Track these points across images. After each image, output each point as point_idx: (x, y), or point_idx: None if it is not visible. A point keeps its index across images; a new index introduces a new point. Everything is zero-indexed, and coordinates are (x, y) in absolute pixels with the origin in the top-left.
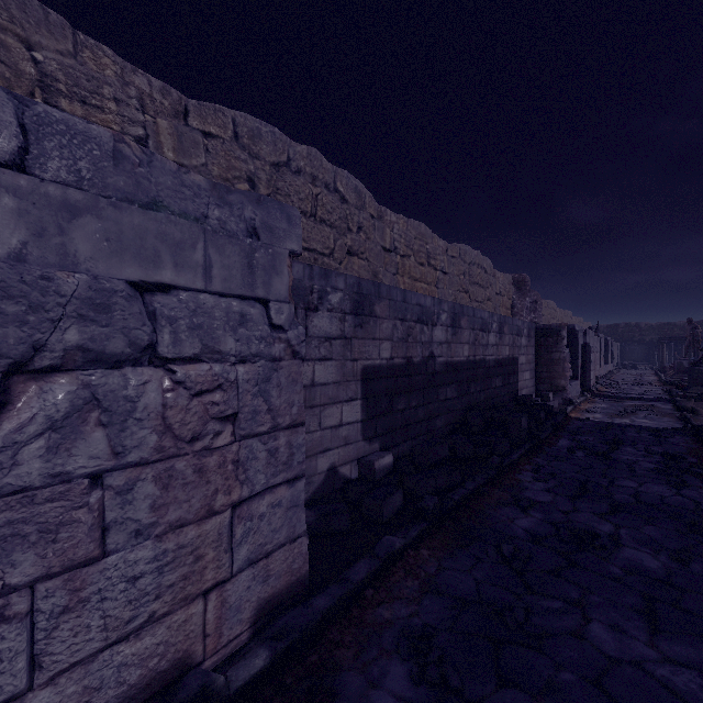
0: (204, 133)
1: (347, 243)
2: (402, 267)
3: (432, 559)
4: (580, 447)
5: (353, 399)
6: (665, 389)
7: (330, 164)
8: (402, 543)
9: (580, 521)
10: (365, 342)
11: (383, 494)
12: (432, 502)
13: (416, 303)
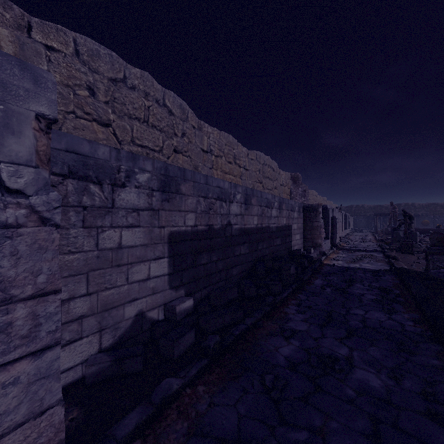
0: (47, 46)
1: (173, 143)
2: (216, 164)
3: (206, 395)
4: (328, 285)
5: (160, 257)
6: (378, 244)
7: (159, 85)
8: (180, 384)
9: (326, 346)
10: (171, 213)
11: (177, 335)
12: (213, 341)
13: (217, 186)
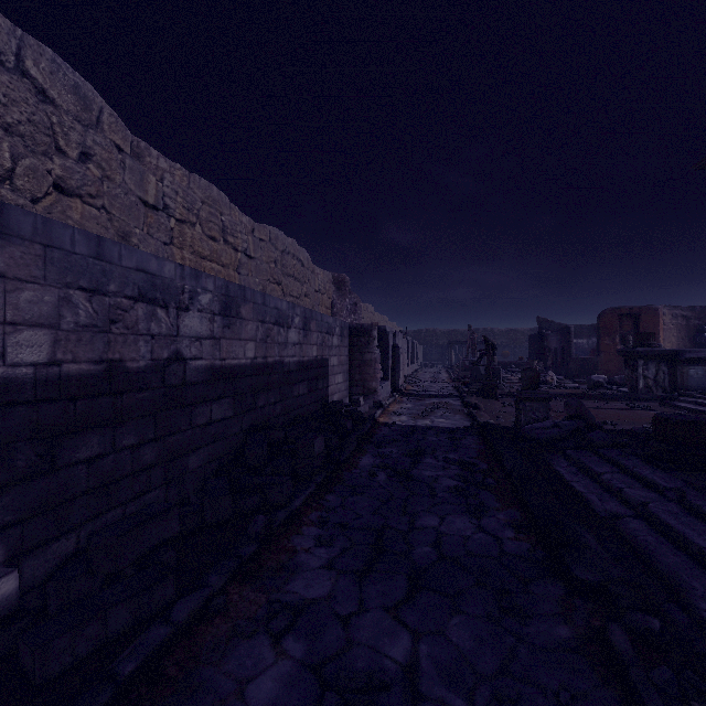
0: None
1: (53, 170)
2: (180, 236)
3: None
4: (383, 466)
5: None
6: (454, 385)
7: (4, 17)
8: None
9: (365, 639)
10: None
11: None
12: None
13: (137, 267)
